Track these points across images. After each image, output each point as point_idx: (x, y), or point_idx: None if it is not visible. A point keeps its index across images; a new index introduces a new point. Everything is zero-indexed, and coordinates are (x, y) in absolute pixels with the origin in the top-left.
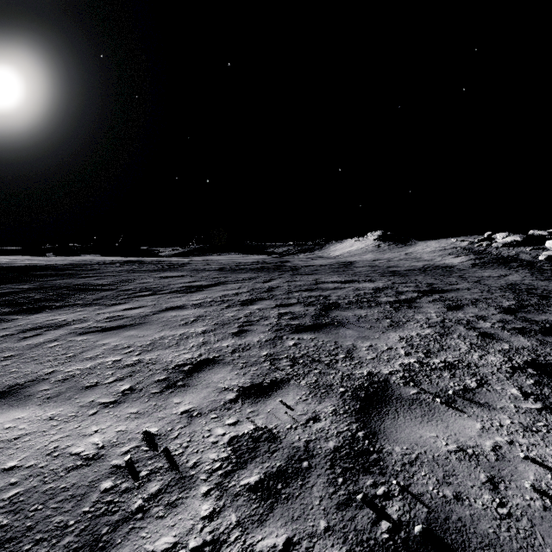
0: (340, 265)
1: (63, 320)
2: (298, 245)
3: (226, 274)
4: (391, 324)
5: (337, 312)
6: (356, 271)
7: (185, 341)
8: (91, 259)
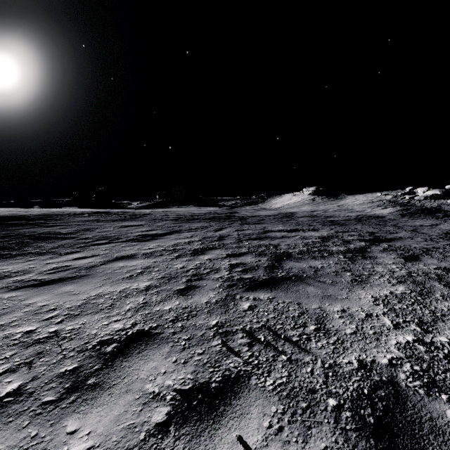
0: (282, 215)
1: (7, 271)
2: (244, 199)
3: (181, 223)
4: (354, 279)
5: (291, 263)
6: (298, 220)
7: (121, 302)
8: (65, 210)
